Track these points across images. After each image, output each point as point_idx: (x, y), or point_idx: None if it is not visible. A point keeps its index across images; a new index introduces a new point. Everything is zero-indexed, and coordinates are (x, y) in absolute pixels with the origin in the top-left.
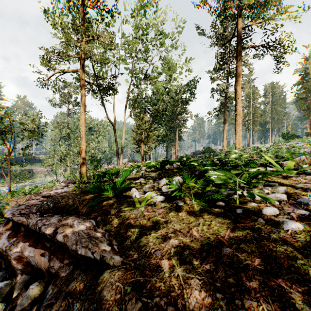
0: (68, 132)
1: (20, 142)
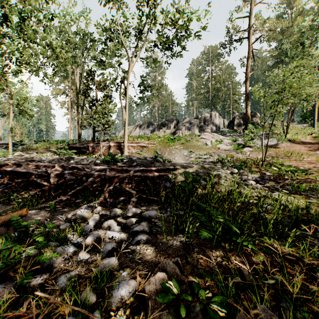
0: None
1: None
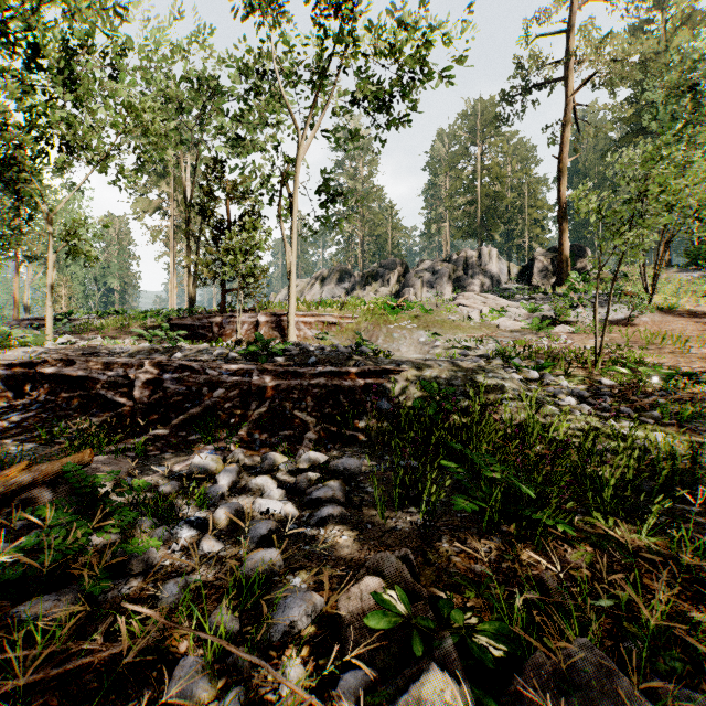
0: None
1: None
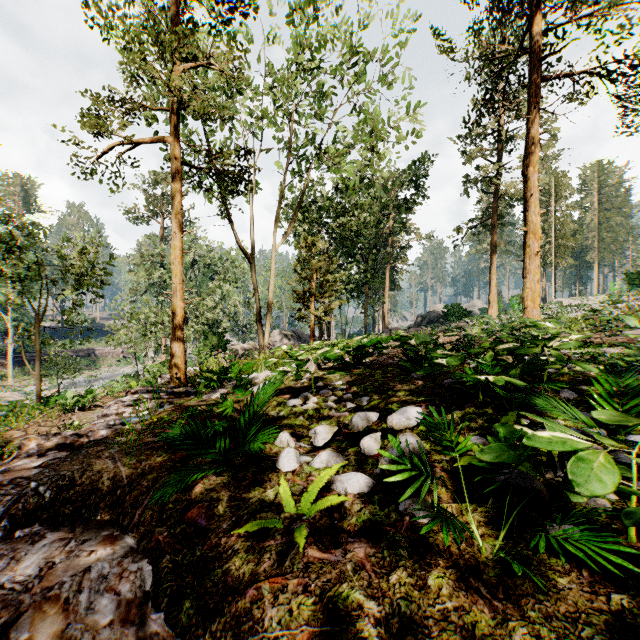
0: (162, 274)
1: (59, 297)
